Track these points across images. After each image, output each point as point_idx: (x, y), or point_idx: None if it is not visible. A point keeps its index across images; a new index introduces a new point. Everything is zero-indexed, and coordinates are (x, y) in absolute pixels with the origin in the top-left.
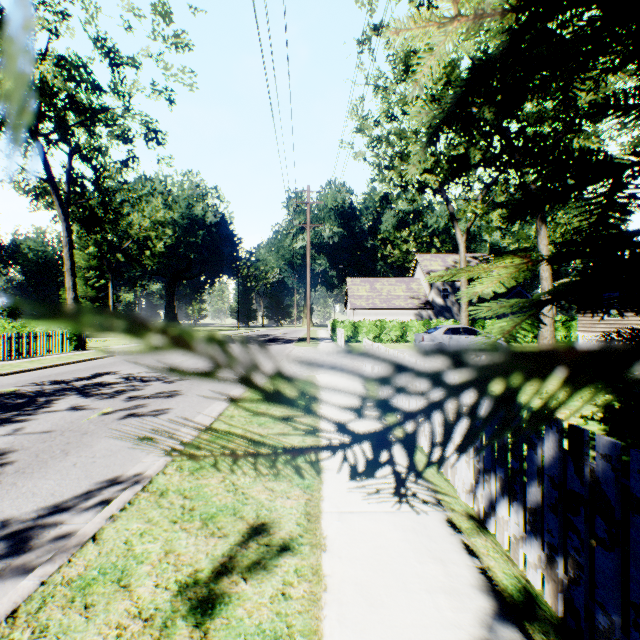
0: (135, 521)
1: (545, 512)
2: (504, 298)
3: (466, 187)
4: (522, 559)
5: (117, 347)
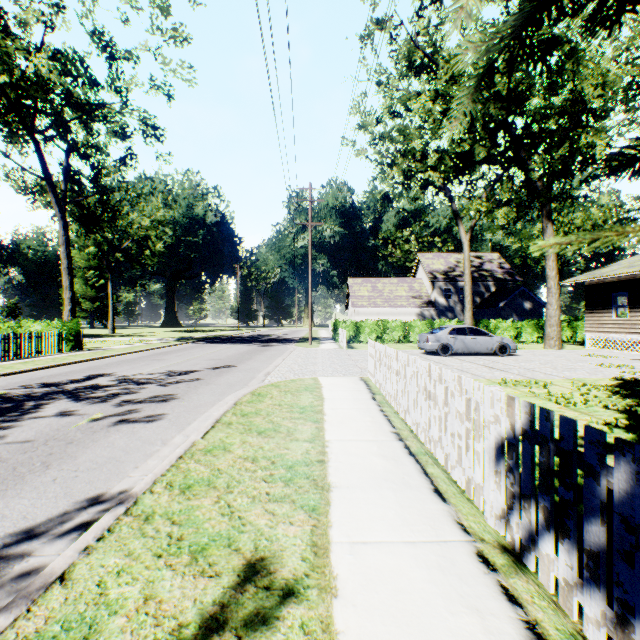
0: (113, 555)
1: (614, 559)
2: (508, 298)
3: (470, 185)
4: (576, 610)
5: (115, 347)
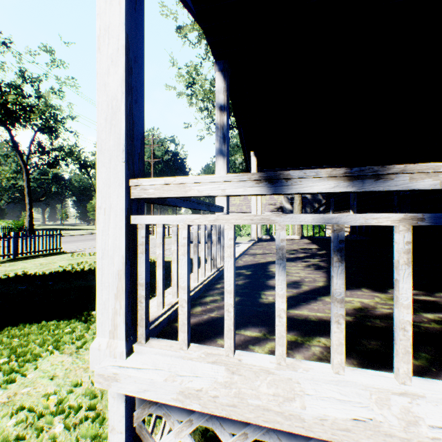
0: None
1: None
2: None
3: None
4: None
5: None
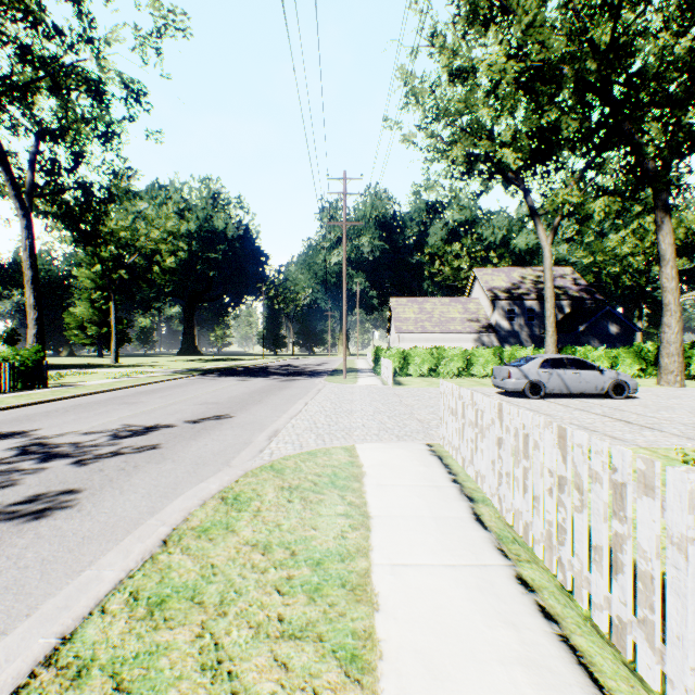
0: None
1: None
2: (589, 320)
3: (546, 177)
4: None
5: (92, 383)
